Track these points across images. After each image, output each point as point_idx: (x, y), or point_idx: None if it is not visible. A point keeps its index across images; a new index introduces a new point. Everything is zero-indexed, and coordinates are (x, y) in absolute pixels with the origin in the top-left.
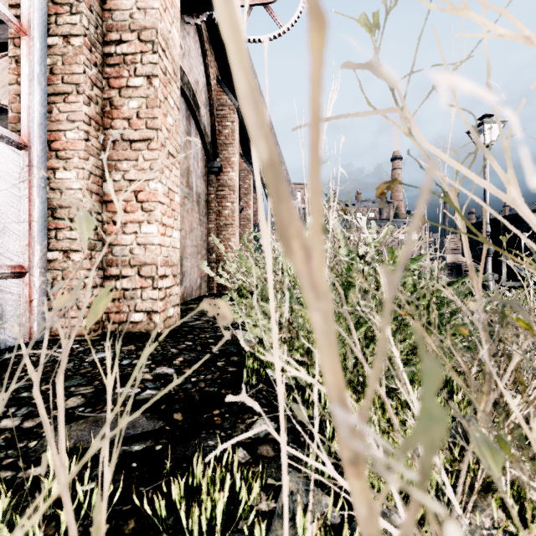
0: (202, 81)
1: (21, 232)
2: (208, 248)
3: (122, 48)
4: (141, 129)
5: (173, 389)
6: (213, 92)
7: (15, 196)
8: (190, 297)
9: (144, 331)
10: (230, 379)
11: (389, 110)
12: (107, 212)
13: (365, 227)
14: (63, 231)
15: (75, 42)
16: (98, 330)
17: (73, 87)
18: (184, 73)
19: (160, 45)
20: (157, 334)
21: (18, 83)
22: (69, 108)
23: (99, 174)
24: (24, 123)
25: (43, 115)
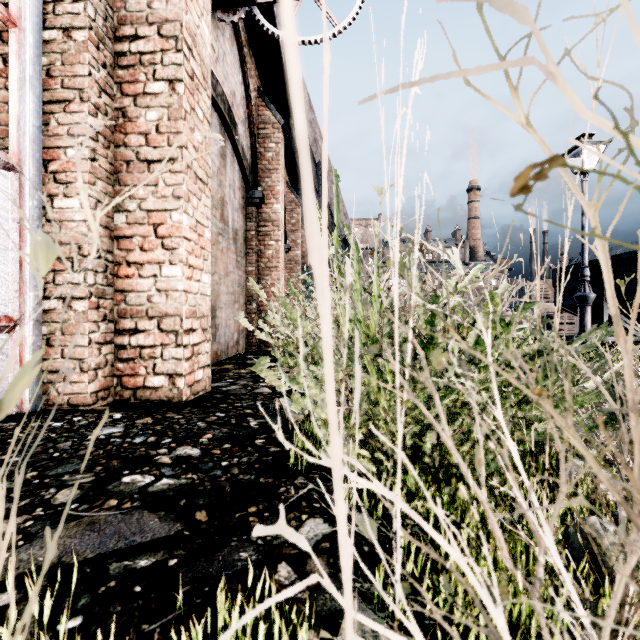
0: (240, 93)
1: (9, 275)
2: (247, 296)
3: (138, 46)
4: (161, 146)
5: (197, 478)
6: (254, 107)
7: (1, 229)
8: (225, 356)
9: (165, 398)
10: (272, 463)
11: (518, 62)
12: (119, 250)
13: (458, 262)
14: (63, 274)
15: (78, 36)
16: (107, 397)
17: (75, 93)
18: (218, 82)
19: (185, 42)
20: (181, 403)
21: (6, 88)
22: (70, 119)
23: (109, 203)
24: (13, 137)
25: (38, 129)
